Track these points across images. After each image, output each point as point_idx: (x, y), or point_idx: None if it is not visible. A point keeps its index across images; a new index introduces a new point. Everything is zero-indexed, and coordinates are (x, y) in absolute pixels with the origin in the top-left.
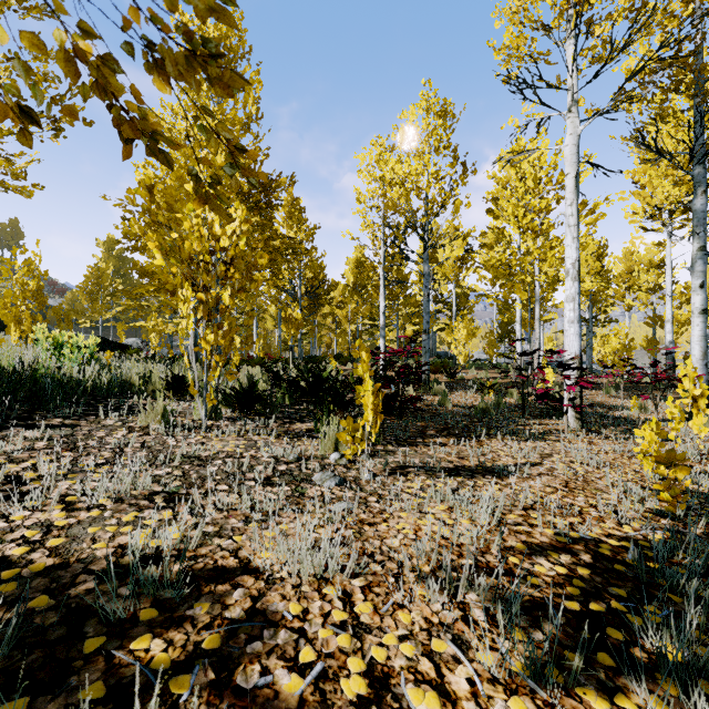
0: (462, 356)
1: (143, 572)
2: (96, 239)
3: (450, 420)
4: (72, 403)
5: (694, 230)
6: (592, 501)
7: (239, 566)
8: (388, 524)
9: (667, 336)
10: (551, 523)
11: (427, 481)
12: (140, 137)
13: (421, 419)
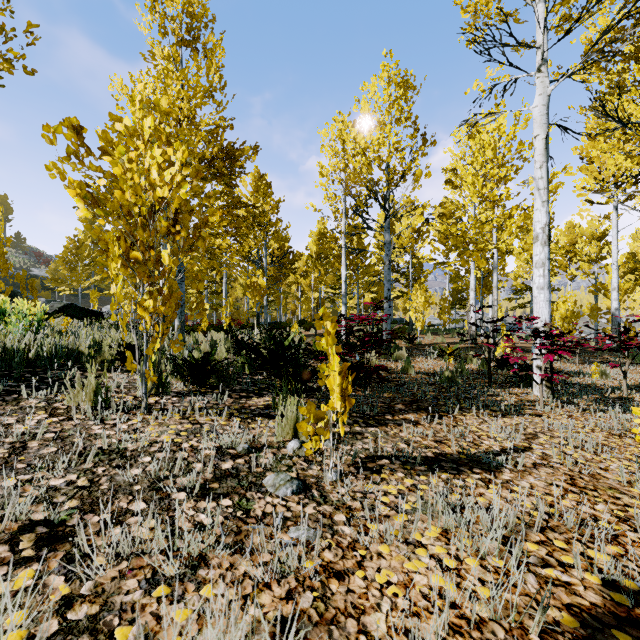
0: (420, 322)
1: None
2: None
3: (416, 390)
4: (1, 377)
5: None
6: (616, 510)
7: None
8: (364, 573)
9: (613, 303)
10: (595, 566)
11: (406, 481)
12: None
13: (387, 389)
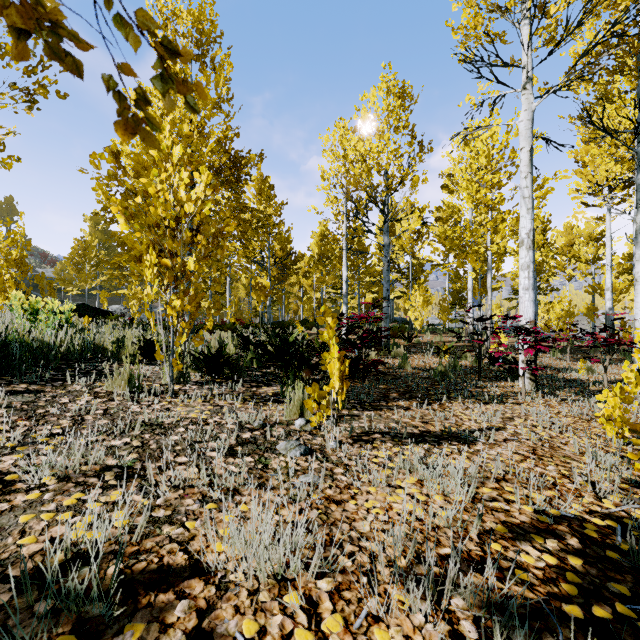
0: (418, 321)
1: (72, 577)
2: (84, 215)
3: (411, 383)
4: (43, 368)
5: (637, 204)
6: (563, 470)
7: (188, 565)
8: (356, 502)
9: (607, 303)
10: (529, 499)
11: (393, 449)
12: (34, 29)
13: (383, 382)
